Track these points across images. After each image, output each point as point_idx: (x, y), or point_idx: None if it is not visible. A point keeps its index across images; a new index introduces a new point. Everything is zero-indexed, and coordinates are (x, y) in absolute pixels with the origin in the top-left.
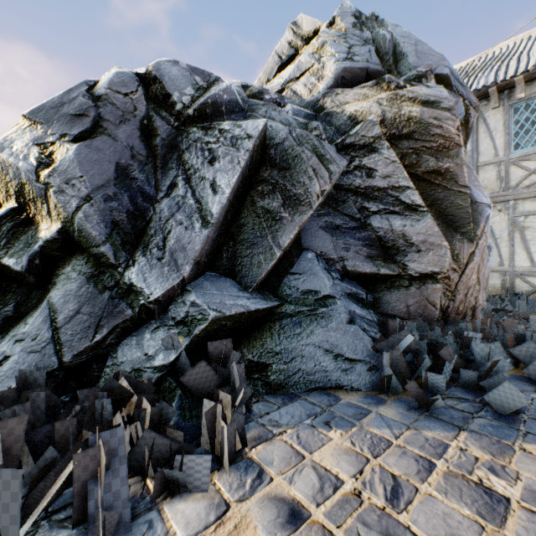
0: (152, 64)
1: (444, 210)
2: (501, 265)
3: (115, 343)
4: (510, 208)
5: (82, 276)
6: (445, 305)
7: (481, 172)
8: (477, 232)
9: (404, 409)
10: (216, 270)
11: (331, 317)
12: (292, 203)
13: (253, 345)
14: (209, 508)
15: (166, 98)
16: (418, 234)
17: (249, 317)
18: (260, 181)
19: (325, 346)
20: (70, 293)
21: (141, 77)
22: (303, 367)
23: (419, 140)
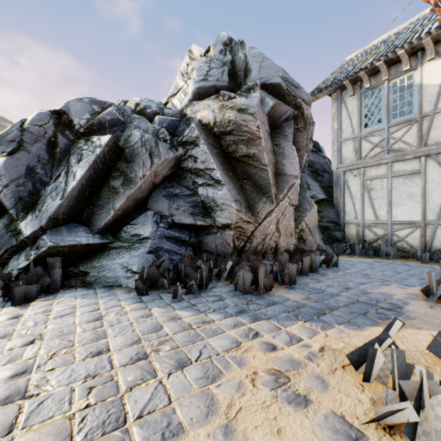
0: (64, 104)
1: (256, 181)
2: (355, 218)
3: (9, 258)
4: (361, 174)
5: (3, 225)
6: (240, 245)
7: (344, 146)
8: (280, 196)
9: (134, 295)
10: (78, 222)
11: (139, 250)
12: (128, 183)
13: (87, 263)
14: None
15: (71, 122)
16: (220, 199)
17: (84, 248)
18: (115, 170)
19: (125, 265)
20: None
21: (58, 112)
22: (107, 275)
23: (236, 135)
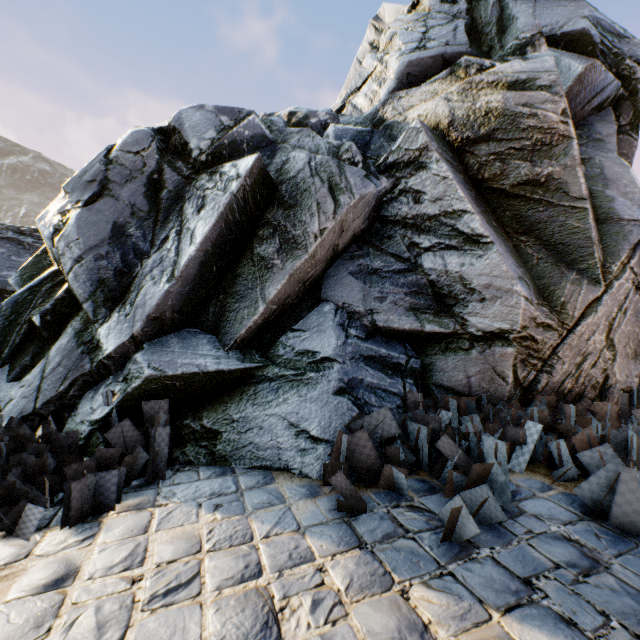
0: (174, 115)
1: (550, 237)
2: None
3: (79, 395)
4: None
5: (73, 332)
6: (527, 378)
7: None
8: (613, 267)
9: (328, 508)
10: (199, 326)
11: (316, 385)
12: (289, 247)
13: (215, 409)
14: (12, 554)
15: (185, 147)
16: (480, 275)
17: (211, 379)
18: (263, 224)
19: (292, 418)
20: (62, 347)
21: (164, 130)
22: (257, 440)
23: (503, 140)
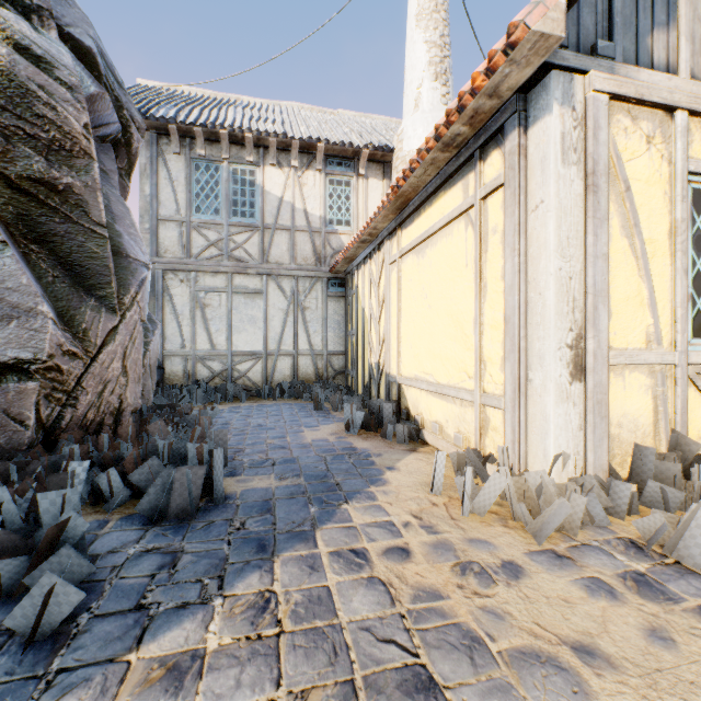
0: None
1: (68, 255)
2: (184, 347)
3: None
4: (193, 281)
5: None
6: (53, 416)
7: (163, 229)
8: (126, 299)
9: None
10: None
11: None
12: None
13: None
14: None
15: None
16: None
17: None
18: None
19: None
20: None
21: None
22: None
23: (9, 111)
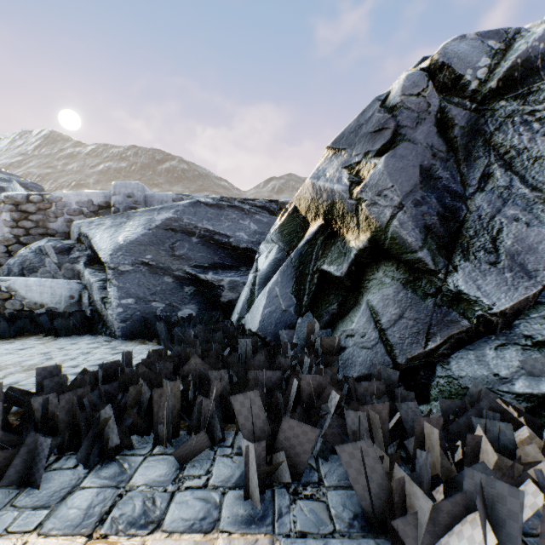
0: (436, 52)
1: None
2: None
3: (446, 354)
4: None
5: (396, 282)
6: None
7: None
8: None
9: None
10: None
11: None
12: None
13: None
14: None
15: (454, 82)
16: None
17: None
18: None
19: None
20: (387, 297)
21: (424, 71)
22: None
23: None
